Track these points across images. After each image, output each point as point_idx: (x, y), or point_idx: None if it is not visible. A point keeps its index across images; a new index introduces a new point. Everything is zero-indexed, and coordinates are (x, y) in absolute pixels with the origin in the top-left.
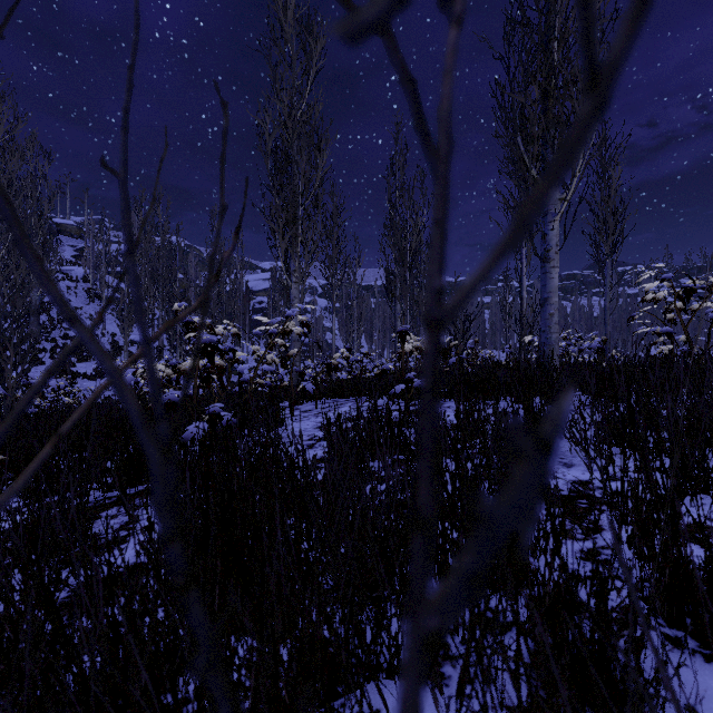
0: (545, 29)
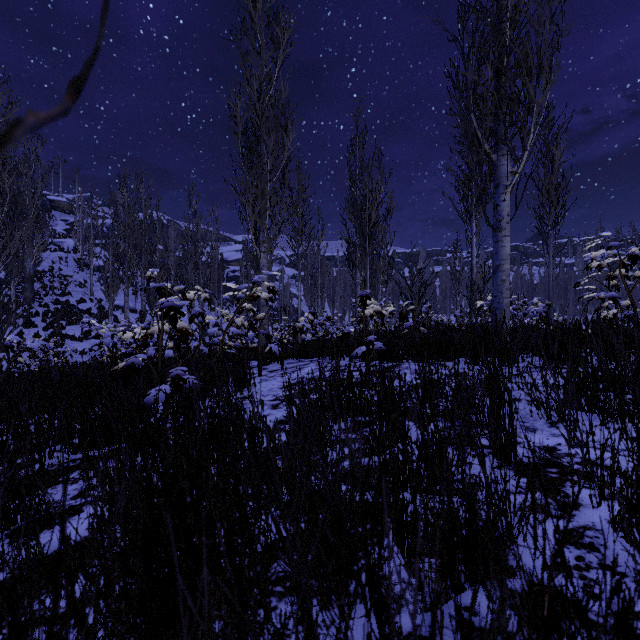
0: (497, 12)
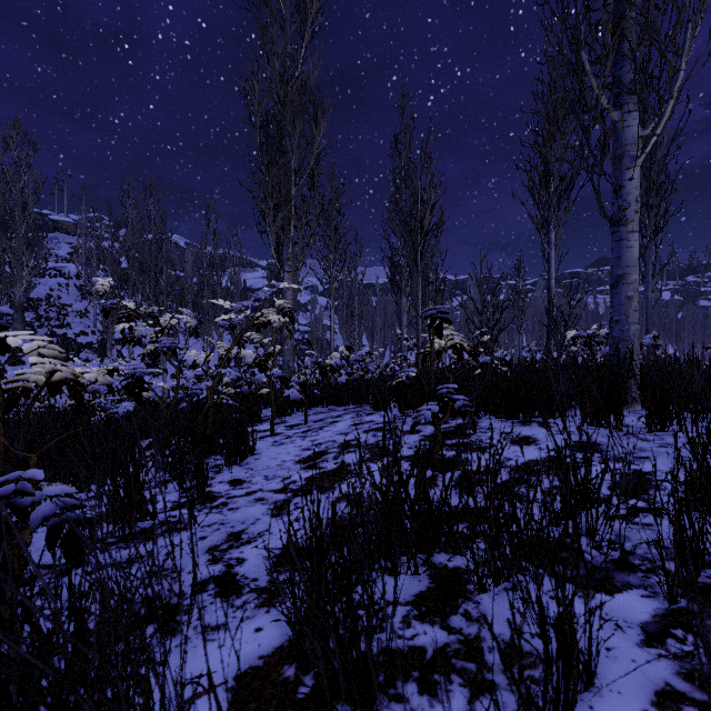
0: None
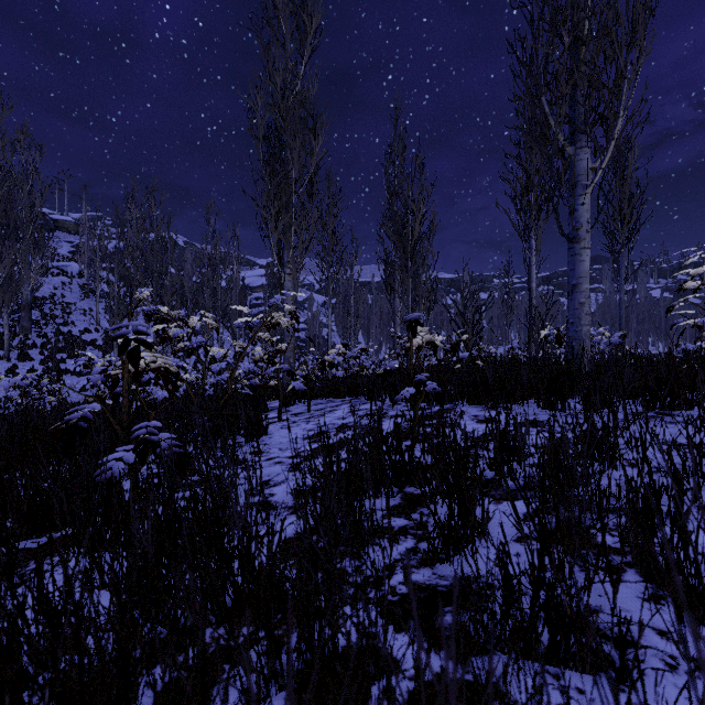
0: None
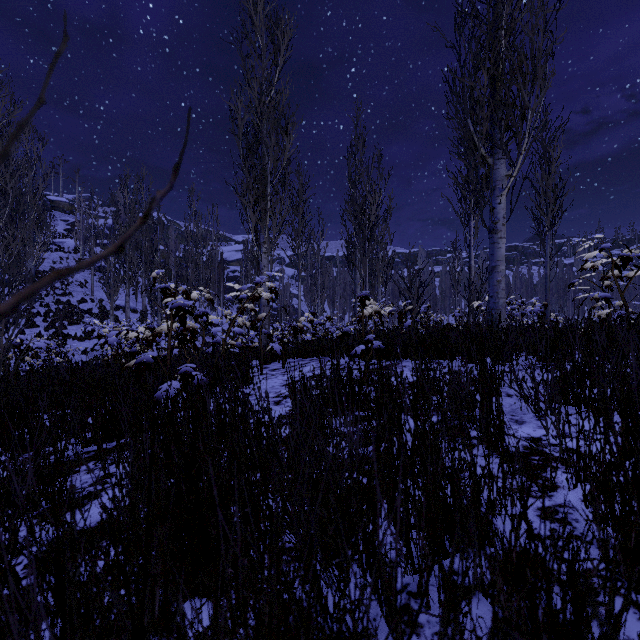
0: (493, 19)
